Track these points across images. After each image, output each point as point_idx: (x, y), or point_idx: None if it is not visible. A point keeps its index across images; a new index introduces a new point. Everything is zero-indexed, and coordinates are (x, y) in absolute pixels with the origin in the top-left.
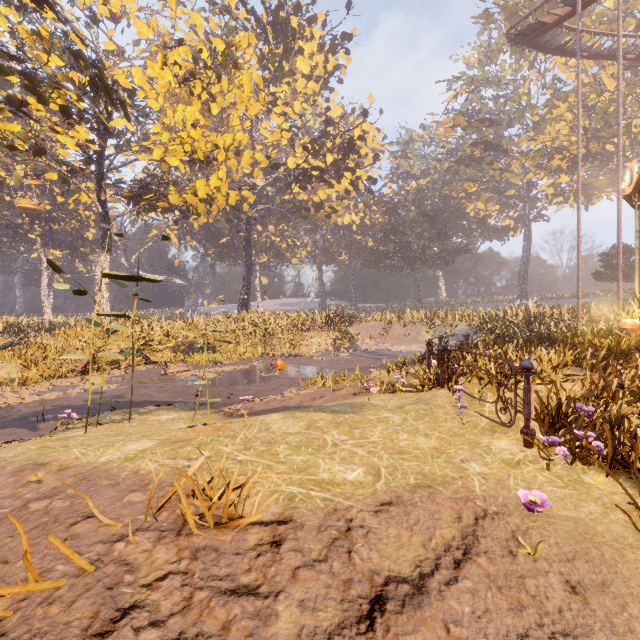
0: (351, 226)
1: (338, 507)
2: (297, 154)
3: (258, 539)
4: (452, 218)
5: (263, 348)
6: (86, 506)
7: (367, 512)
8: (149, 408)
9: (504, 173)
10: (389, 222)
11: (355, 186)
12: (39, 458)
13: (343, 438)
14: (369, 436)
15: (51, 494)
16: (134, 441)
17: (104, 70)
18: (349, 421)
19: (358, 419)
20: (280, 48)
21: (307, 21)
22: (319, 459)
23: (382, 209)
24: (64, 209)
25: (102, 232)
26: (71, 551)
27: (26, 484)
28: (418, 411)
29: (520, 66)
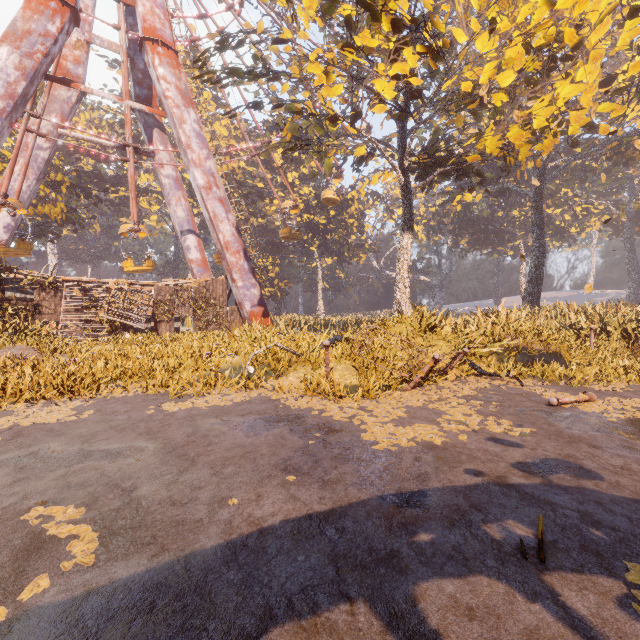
0: None
1: None
2: (635, 57)
3: None
4: None
5: None
6: None
7: None
8: None
9: None
10: None
11: None
12: None
13: None
14: None
15: None
16: None
17: None
18: None
19: None
20: None
21: None
22: None
23: None
24: (335, 220)
25: (404, 208)
26: None
27: None
28: None
29: None
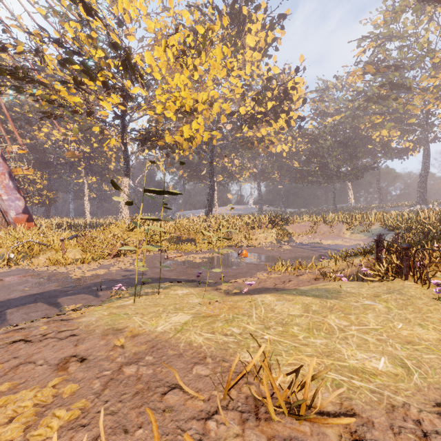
0: (282, 153)
1: (393, 403)
2: (246, 104)
3: (337, 435)
4: (361, 143)
5: (227, 241)
6: (166, 375)
7: (429, 413)
8: (167, 284)
9: (406, 106)
10: (310, 149)
11: (288, 124)
12: (114, 324)
13: (344, 323)
14: (366, 323)
15: (135, 359)
16: (173, 313)
17: (130, 54)
18: (338, 306)
19: (344, 305)
20: (235, 31)
21: (254, 9)
22: (336, 344)
23: (305, 140)
24: (97, 151)
25: (124, 163)
26: (191, 440)
27: (114, 347)
28: (397, 300)
29: (420, 21)
